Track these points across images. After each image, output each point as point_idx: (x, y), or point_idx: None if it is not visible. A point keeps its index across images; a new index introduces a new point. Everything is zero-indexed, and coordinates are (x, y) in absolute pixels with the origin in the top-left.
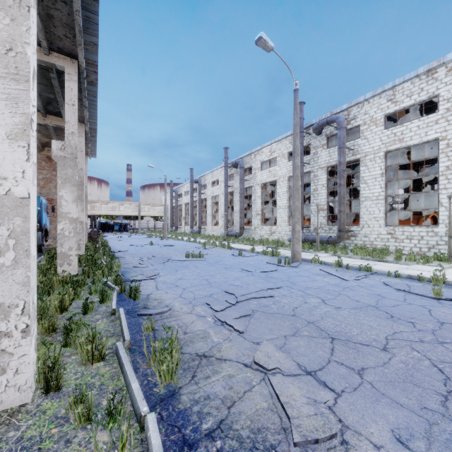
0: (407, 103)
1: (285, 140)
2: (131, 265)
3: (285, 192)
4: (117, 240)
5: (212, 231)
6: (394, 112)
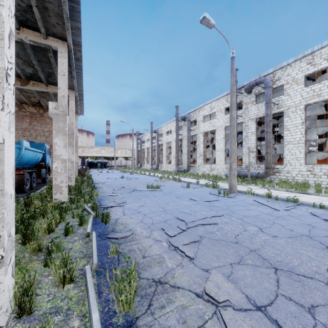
0: (325, 65)
1: (222, 99)
2: (106, 194)
3: (222, 138)
4: (99, 174)
5: (167, 168)
6: (313, 73)
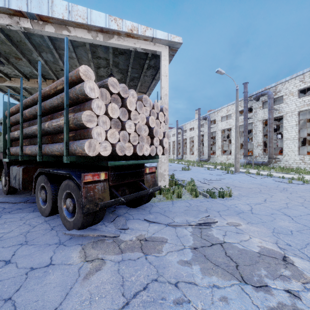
0: None
1: None
2: None
3: None
4: None
5: (190, 158)
6: (304, 88)
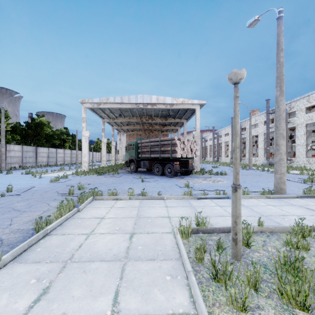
0: (314, 103)
1: (262, 115)
2: None
3: (262, 141)
4: None
5: (225, 160)
6: (309, 106)
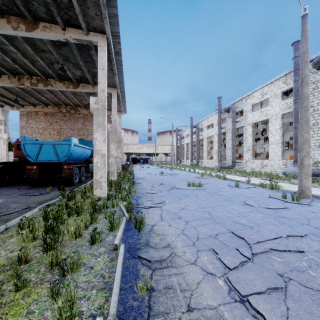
0: None
1: (278, 82)
2: (144, 191)
3: (278, 129)
4: (140, 169)
5: (208, 164)
6: None
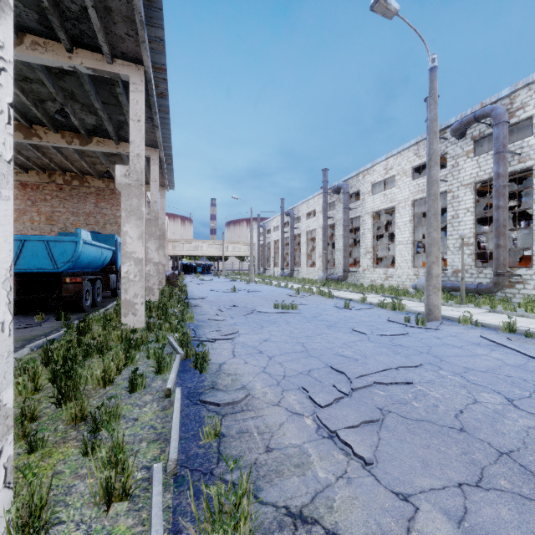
0: None
1: (407, 152)
2: (206, 317)
3: (407, 222)
4: (198, 284)
5: (308, 274)
6: None
